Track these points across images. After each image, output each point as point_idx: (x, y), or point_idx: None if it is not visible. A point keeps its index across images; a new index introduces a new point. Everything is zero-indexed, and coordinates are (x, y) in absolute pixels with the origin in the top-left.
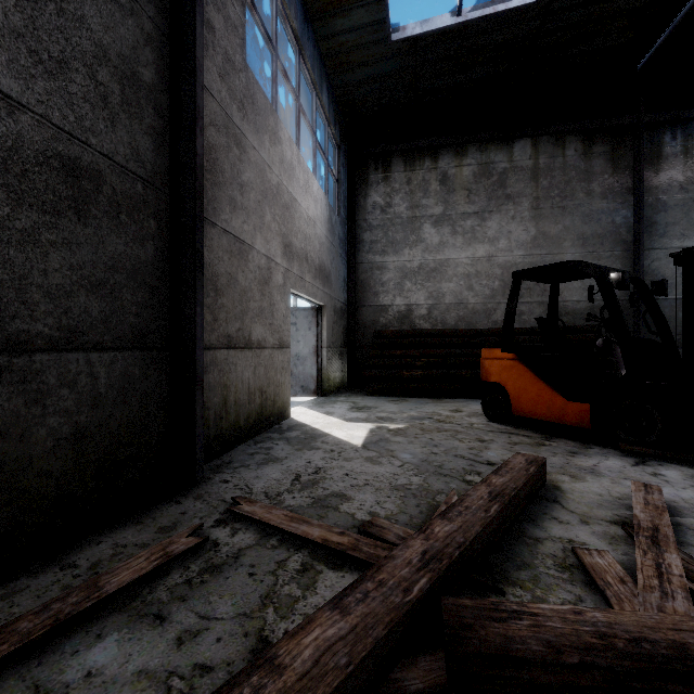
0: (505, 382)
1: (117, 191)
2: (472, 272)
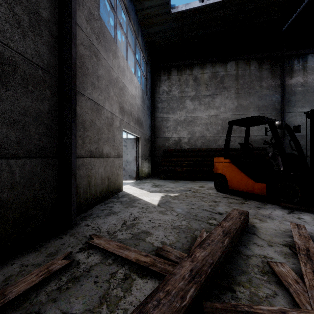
0: (225, 173)
1: (26, 73)
2: (208, 122)
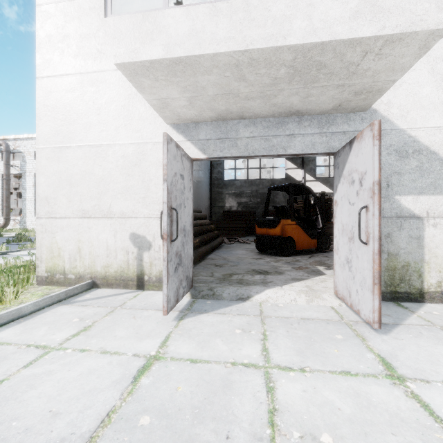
0: (294, 235)
1: None
2: None
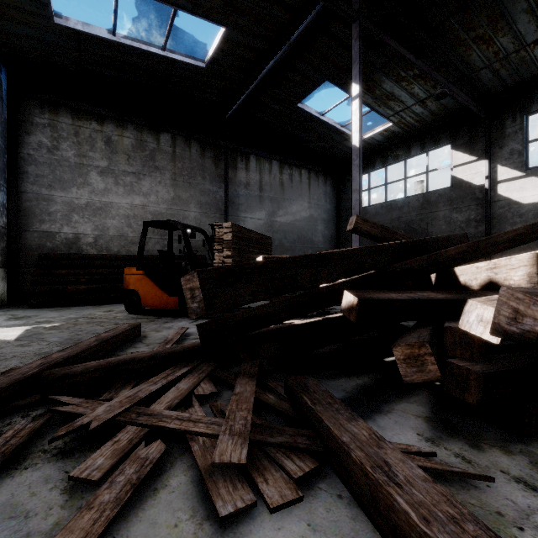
0: (138, 288)
1: None
2: (131, 214)
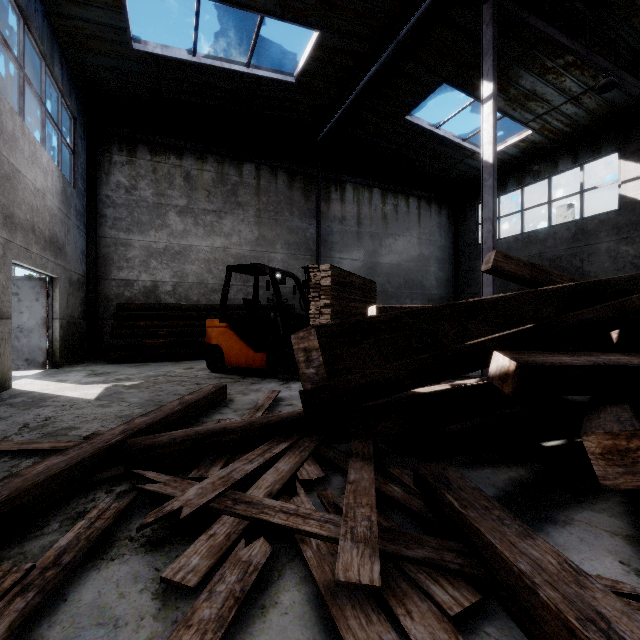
0: (221, 343)
1: None
2: (211, 259)
